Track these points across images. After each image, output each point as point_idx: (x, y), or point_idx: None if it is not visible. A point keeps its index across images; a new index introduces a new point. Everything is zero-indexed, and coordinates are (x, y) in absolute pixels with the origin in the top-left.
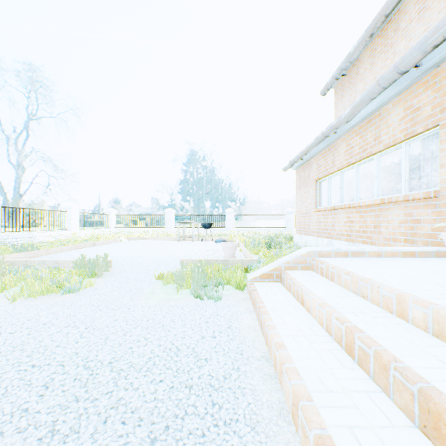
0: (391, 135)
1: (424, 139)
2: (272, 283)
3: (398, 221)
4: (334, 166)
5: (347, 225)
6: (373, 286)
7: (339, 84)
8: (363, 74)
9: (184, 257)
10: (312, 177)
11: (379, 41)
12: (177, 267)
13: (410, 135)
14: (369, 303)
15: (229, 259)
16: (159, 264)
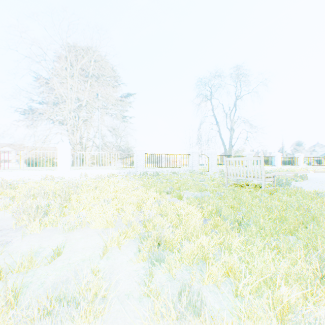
0: None
1: None
2: None
3: None
4: None
5: None
6: None
7: None
8: None
9: None
10: None
11: None
12: None
13: None
14: None
15: None
16: None
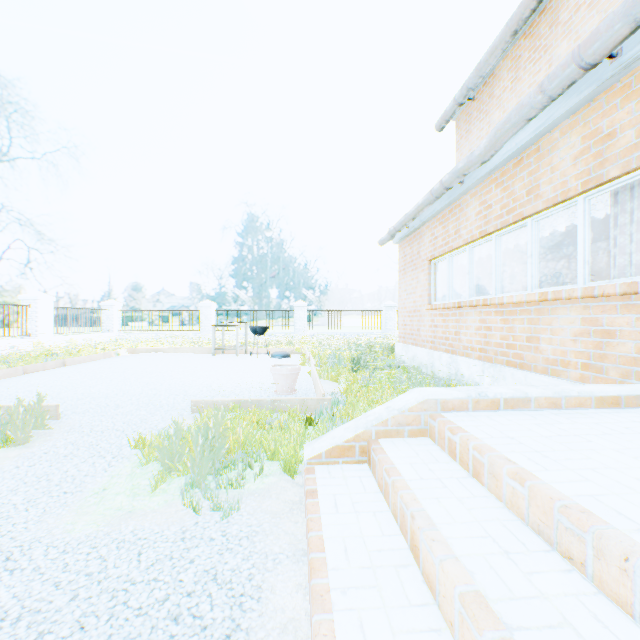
0: (558, 184)
1: (617, 191)
2: (353, 466)
3: (573, 333)
4: (460, 238)
5: (480, 334)
6: (607, 548)
7: (464, 114)
8: (501, 96)
9: (206, 391)
10: (424, 255)
11: (526, 44)
12: (186, 414)
13: (595, 182)
14: (595, 591)
15: (282, 398)
16: (156, 408)
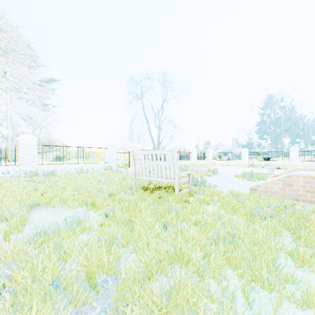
0: None
1: None
2: None
3: None
4: None
5: None
6: None
7: None
8: None
9: None
10: None
11: None
12: None
13: None
14: None
15: (268, 173)
16: (236, 173)
